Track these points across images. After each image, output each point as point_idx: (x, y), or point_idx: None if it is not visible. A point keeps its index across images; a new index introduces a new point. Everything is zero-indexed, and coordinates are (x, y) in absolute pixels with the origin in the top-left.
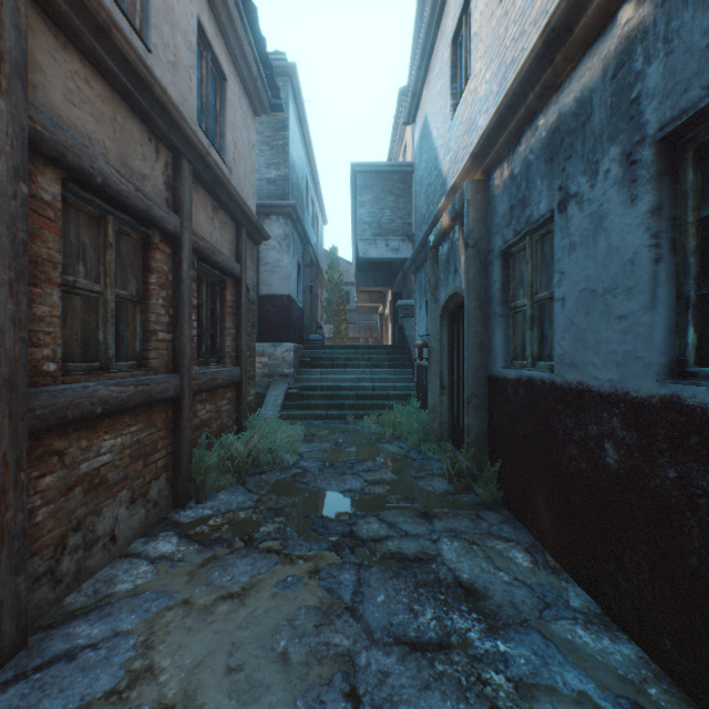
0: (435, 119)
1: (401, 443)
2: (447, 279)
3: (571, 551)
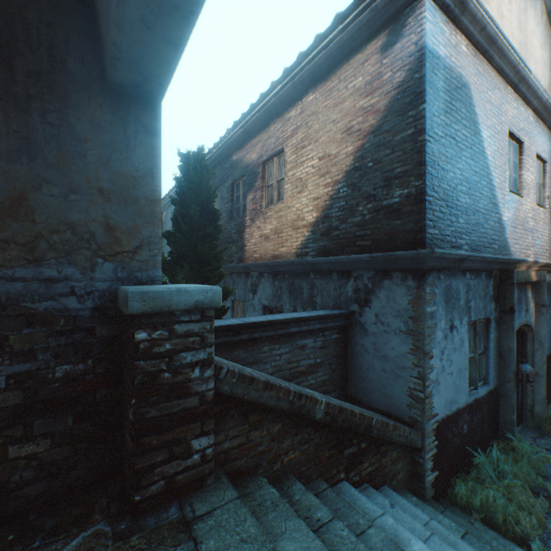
0: (491, 142)
1: (549, 472)
2: (519, 312)
3: (549, 397)
